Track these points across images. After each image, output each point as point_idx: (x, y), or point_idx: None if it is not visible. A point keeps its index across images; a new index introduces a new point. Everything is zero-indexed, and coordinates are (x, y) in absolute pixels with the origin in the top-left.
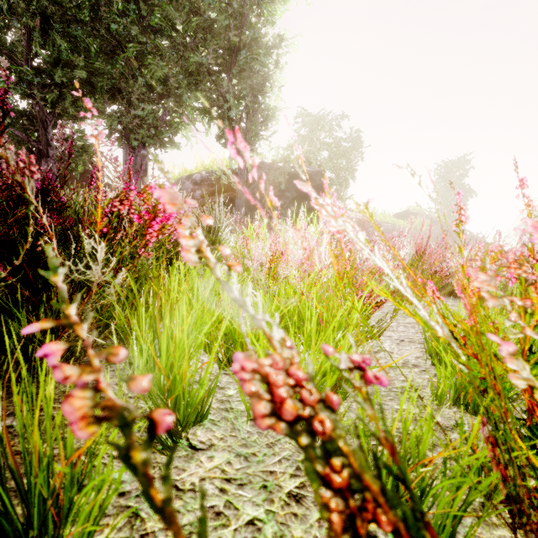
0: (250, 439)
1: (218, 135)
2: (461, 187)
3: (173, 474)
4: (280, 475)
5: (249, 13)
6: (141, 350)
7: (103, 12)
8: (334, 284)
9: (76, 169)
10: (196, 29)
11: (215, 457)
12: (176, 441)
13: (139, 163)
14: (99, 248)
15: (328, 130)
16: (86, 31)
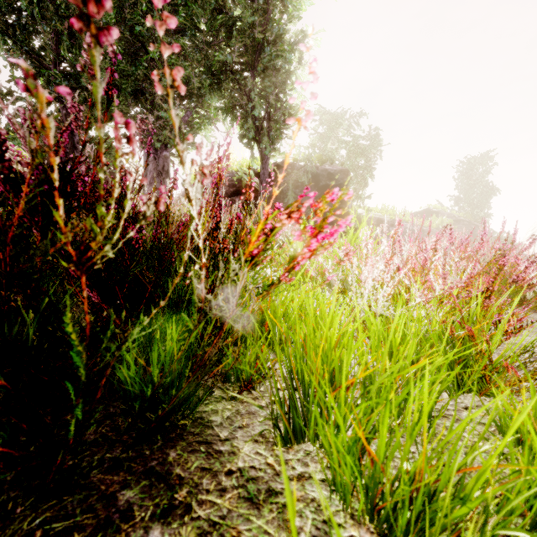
0: None
1: (241, 135)
2: (485, 185)
3: None
4: None
5: (273, 9)
6: (283, 405)
7: (128, 14)
8: (478, 309)
9: None
10: (221, 27)
11: None
12: None
13: (161, 164)
14: (241, 274)
15: (346, 128)
16: None
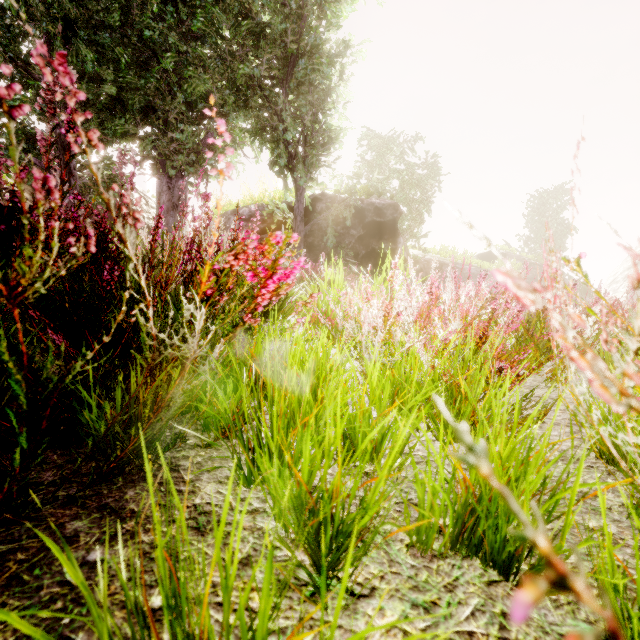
0: (419, 578)
1: (272, 162)
2: (559, 222)
3: (341, 639)
4: (483, 639)
5: (309, 15)
6: (247, 446)
7: (135, 15)
8: (471, 354)
9: (102, 203)
10: (246, 34)
11: (386, 609)
12: (327, 584)
13: (176, 195)
14: (199, 315)
15: (399, 155)
16: (115, 39)
